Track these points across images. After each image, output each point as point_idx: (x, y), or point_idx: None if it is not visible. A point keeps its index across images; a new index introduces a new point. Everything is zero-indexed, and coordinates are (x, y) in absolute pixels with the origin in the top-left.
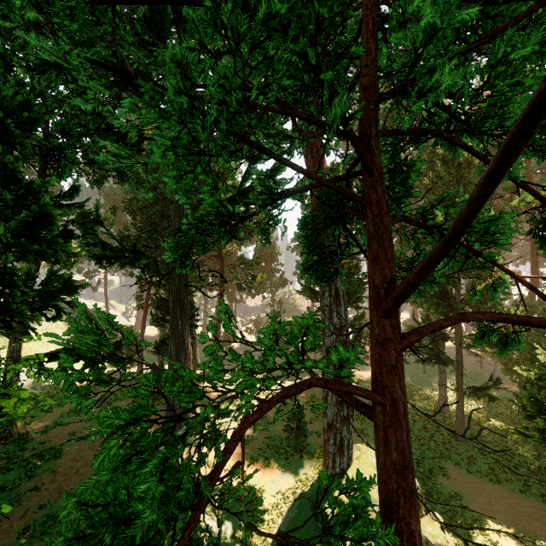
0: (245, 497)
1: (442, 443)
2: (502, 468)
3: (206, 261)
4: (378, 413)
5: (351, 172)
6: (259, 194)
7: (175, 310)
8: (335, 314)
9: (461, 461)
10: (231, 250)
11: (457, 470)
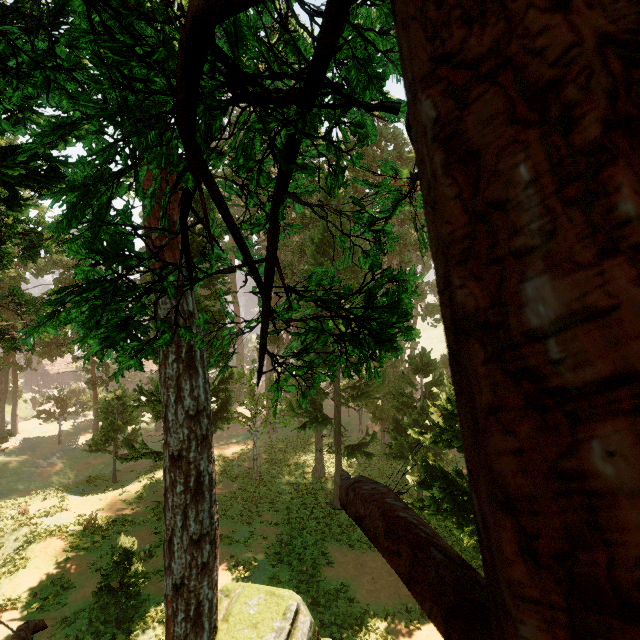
0: None
1: (322, 518)
2: None
3: None
4: None
5: None
6: None
7: None
8: (188, 391)
9: (342, 534)
10: None
11: (340, 549)
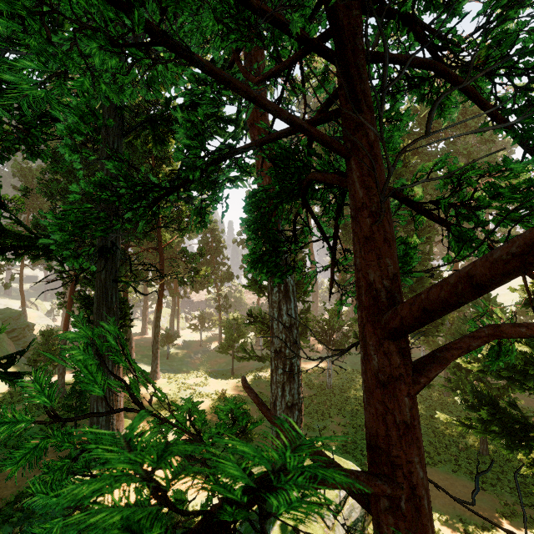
0: (183, 523)
1: None
2: (435, 450)
3: (144, 254)
4: (384, 512)
5: (323, 113)
6: (186, 147)
7: (100, 309)
8: (285, 311)
9: None
10: (173, 242)
11: None
